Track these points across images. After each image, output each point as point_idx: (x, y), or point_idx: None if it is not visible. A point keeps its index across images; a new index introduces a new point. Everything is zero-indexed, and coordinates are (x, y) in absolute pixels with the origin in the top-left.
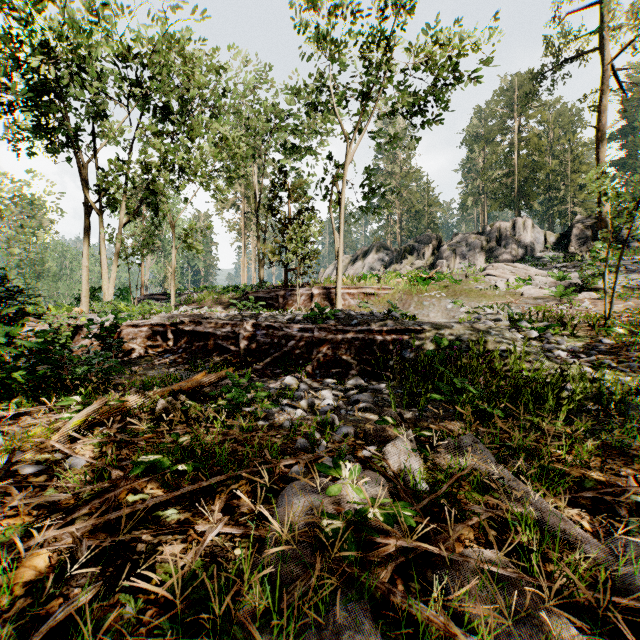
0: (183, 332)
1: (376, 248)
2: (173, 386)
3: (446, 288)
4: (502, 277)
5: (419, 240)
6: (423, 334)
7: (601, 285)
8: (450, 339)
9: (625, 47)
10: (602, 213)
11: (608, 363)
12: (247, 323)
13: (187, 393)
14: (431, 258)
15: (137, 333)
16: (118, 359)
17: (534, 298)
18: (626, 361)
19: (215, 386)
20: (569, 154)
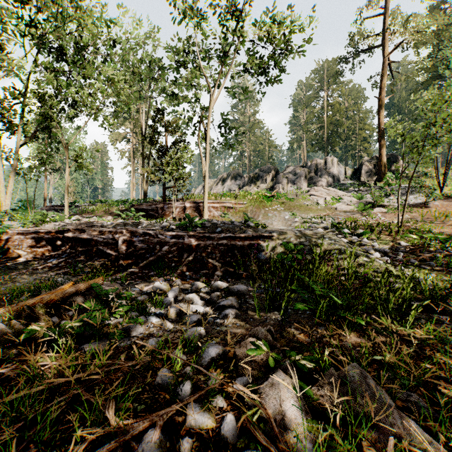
0: (68, 238)
1: (232, 174)
2: (33, 299)
3: (284, 204)
4: (321, 197)
5: (263, 170)
6: (273, 239)
7: (386, 203)
8: (295, 244)
9: (395, 46)
10: (381, 155)
11: (414, 262)
12: (126, 231)
13: (47, 307)
14: (271, 183)
15: (23, 240)
16: (0, 264)
17: (344, 211)
18: (424, 260)
19: (84, 294)
20: (357, 117)
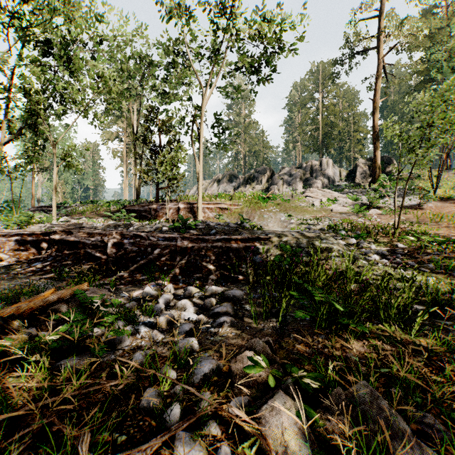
0: (54, 241)
1: (228, 175)
2: (9, 308)
3: (279, 205)
4: (316, 198)
5: (258, 171)
6: (270, 242)
7: (381, 205)
8: (292, 246)
9: (389, 49)
10: (376, 157)
11: (413, 265)
12: (116, 233)
13: (23, 317)
14: (266, 184)
15: (6, 242)
16: None
17: (340, 213)
18: (422, 262)
19: (68, 302)
20: (352, 119)
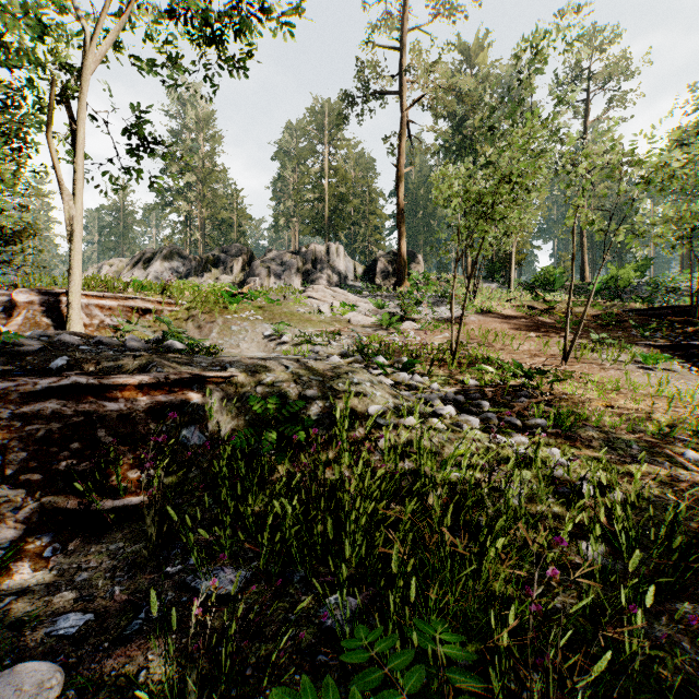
0: None
1: (167, 253)
2: None
3: (262, 309)
4: (324, 301)
5: (226, 250)
6: (231, 386)
7: (415, 316)
8: (286, 395)
9: (418, 100)
10: (402, 249)
11: (515, 422)
12: None
13: None
14: (241, 275)
15: None
16: None
17: (362, 326)
18: (518, 413)
19: None
20: (368, 196)
